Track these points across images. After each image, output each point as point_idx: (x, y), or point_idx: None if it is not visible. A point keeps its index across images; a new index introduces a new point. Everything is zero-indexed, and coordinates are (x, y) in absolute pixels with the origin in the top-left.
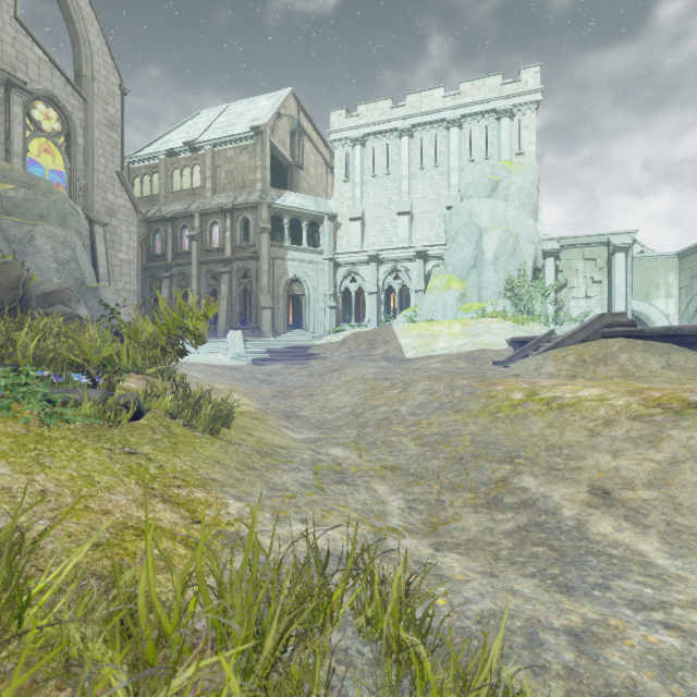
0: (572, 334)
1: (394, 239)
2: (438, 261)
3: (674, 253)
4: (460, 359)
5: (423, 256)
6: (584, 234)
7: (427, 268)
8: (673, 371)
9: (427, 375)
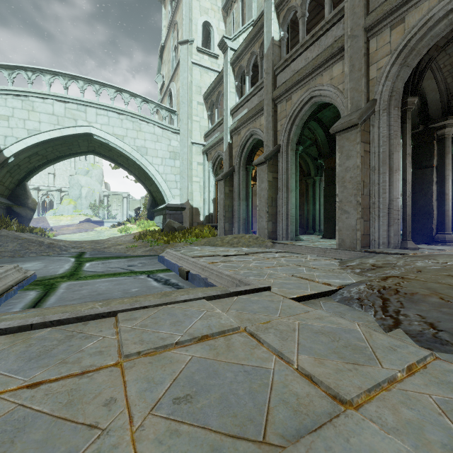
0: (82, 221)
1: (47, 182)
2: (66, 193)
3: (139, 199)
4: (65, 226)
5: (60, 190)
6: (116, 191)
7: (62, 195)
8: (89, 226)
9: (54, 228)
